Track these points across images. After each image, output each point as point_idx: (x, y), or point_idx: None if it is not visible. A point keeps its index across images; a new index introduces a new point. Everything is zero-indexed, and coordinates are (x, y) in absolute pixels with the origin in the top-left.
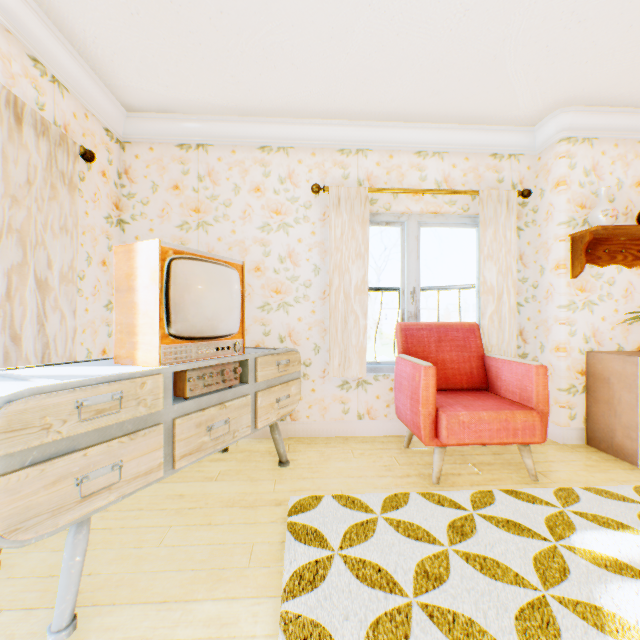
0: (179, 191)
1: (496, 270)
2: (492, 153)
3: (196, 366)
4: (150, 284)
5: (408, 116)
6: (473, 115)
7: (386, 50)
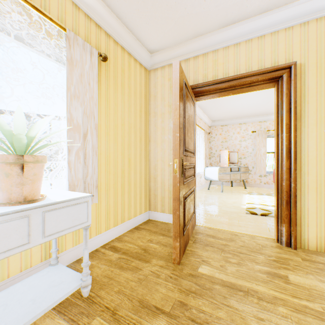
0: (221, 135)
1: None
2: None
3: (232, 167)
4: (226, 156)
5: None
6: None
7: (267, 109)
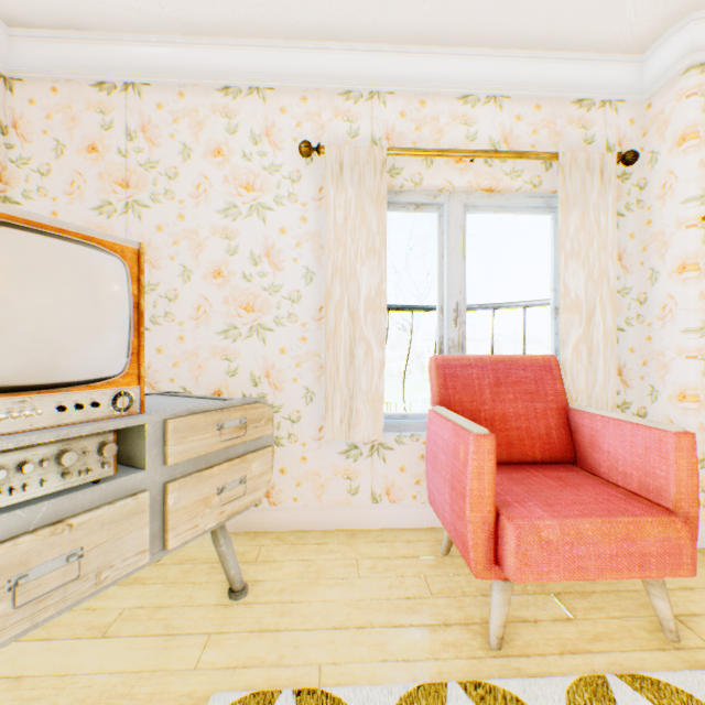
0: (97, 154)
1: (584, 275)
2: (576, 98)
3: None
4: None
5: (448, 34)
6: (550, 31)
7: None
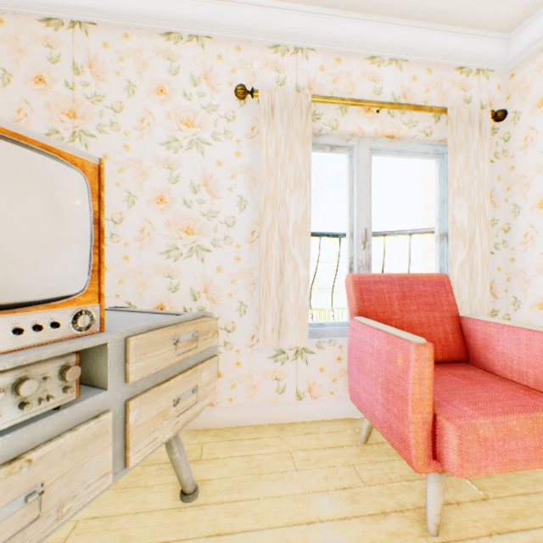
0: (44, 85)
1: (467, 208)
2: (458, 66)
3: None
4: None
5: (363, 2)
6: (444, 6)
7: None
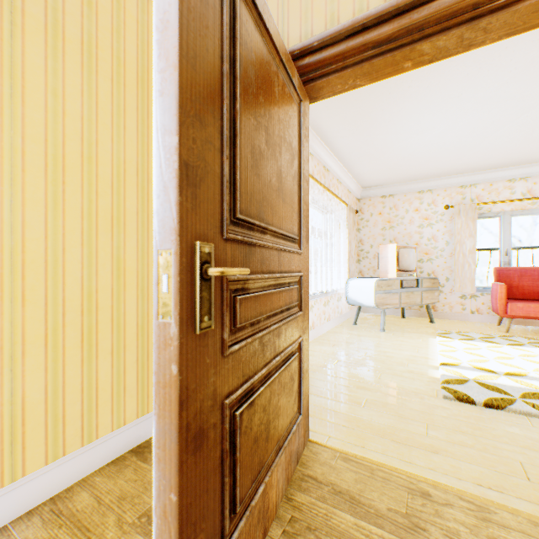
0: (381, 215)
1: None
2: None
3: (404, 279)
4: (392, 256)
5: (500, 166)
6: None
7: (480, 157)
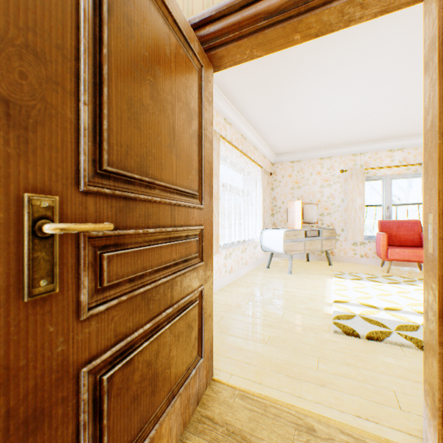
0: (290, 177)
1: None
2: None
3: (308, 230)
4: (298, 210)
5: (383, 139)
6: (416, 134)
7: (367, 131)
